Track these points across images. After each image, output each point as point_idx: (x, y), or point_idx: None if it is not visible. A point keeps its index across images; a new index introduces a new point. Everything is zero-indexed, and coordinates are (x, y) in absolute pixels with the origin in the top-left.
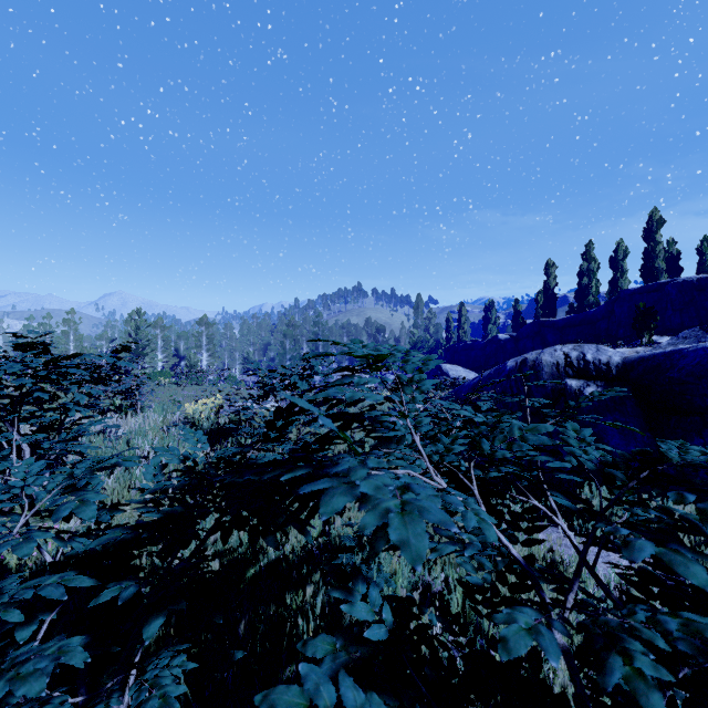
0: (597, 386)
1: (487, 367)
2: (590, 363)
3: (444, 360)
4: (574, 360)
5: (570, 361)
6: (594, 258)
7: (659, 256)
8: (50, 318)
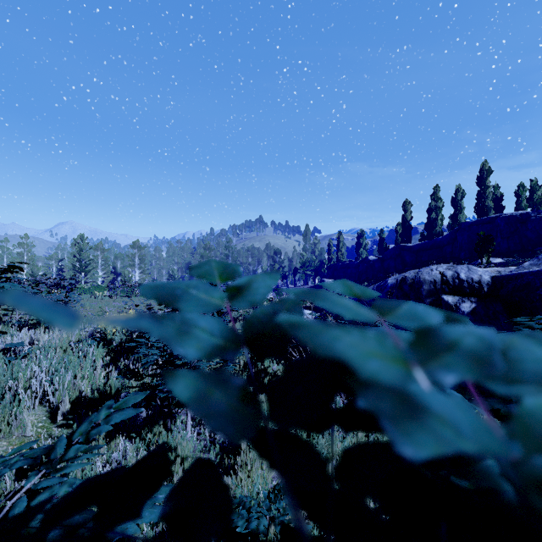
0: (472, 302)
1: (360, 282)
2: (464, 281)
3: (326, 275)
4: (450, 278)
5: (446, 279)
6: (440, 198)
7: (489, 197)
8: (7, 241)
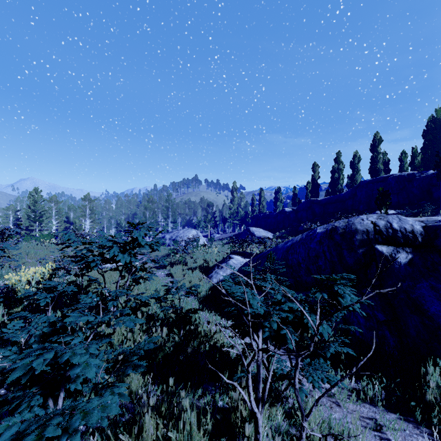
0: (407, 252)
1: (278, 229)
2: (397, 231)
3: (250, 224)
4: (383, 228)
5: (379, 229)
6: (341, 161)
7: (380, 161)
8: None
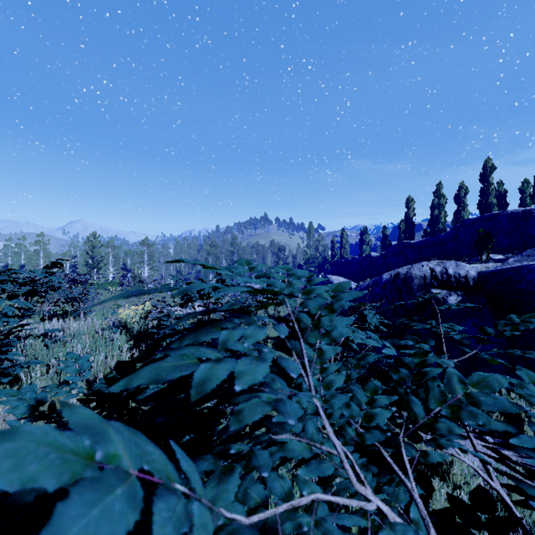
0: (458, 295)
1: (362, 278)
2: (451, 276)
3: (330, 272)
4: (438, 273)
5: (435, 274)
6: (443, 195)
7: (492, 193)
8: (24, 239)
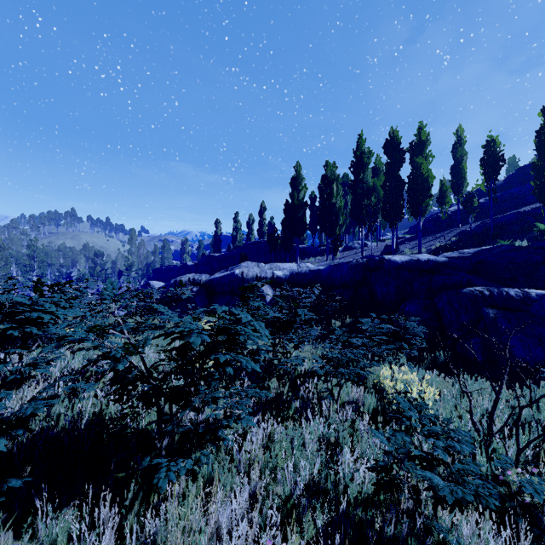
0: (197, 288)
1: None
2: (195, 280)
3: (152, 278)
4: (191, 279)
5: (190, 280)
6: (239, 221)
7: (265, 225)
8: None
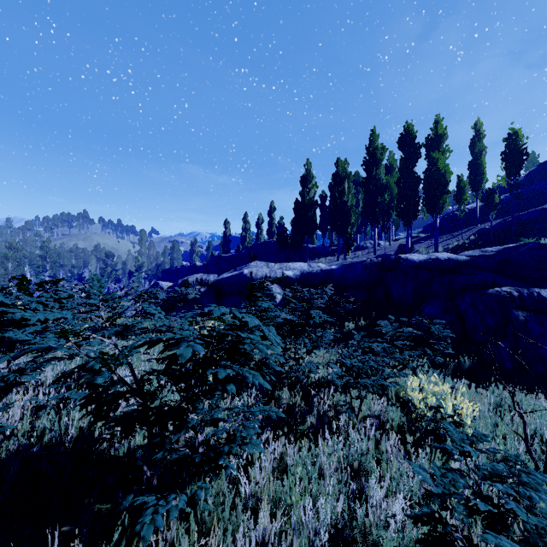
0: (204, 288)
1: None
2: (203, 280)
3: (162, 278)
4: (199, 279)
5: (197, 280)
6: (248, 222)
7: (274, 225)
8: None
